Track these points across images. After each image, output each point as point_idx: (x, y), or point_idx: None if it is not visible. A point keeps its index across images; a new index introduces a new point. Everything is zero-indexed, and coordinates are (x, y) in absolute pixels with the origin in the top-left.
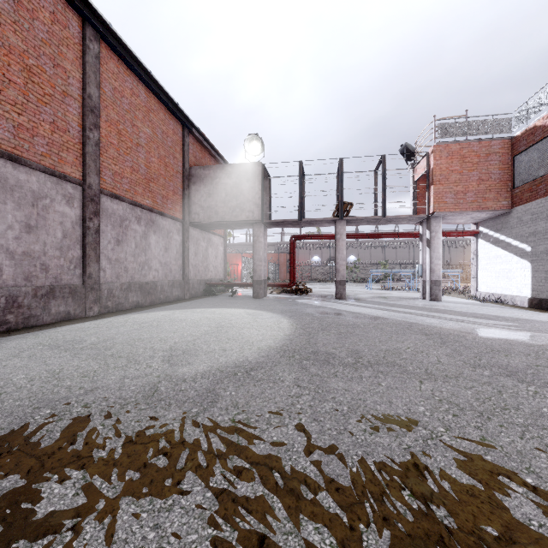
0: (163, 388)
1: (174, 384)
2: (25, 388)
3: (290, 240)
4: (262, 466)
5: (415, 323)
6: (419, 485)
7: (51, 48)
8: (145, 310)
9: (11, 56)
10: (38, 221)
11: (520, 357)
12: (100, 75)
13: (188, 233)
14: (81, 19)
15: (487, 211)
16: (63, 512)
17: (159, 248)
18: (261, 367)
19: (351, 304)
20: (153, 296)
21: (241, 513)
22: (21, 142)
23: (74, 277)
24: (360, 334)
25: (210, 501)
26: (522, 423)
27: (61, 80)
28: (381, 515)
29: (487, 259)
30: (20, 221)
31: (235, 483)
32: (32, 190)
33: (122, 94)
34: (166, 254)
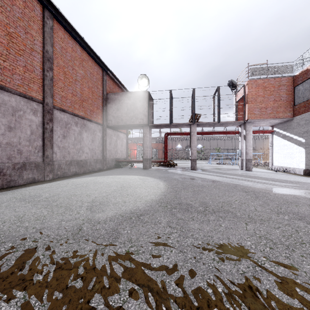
0: (85, 228)
1: (92, 225)
2: None
3: (164, 135)
4: (146, 288)
5: (238, 184)
6: (254, 304)
7: (24, 22)
8: (80, 176)
9: None
10: (15, 124)
11: (305, 207)
12: (53, 39)
13: (105, 131)
14: (42, 6)
15: (279, 119)
16: None
17: (88, 140)
18: (147, 213)
19: (200, 173)
20: (85, 168)
21: None
22: (5, 77)
23: (38, 157)
24: (206, 191)
25: None
26: None
27: (29, 41)
28: None
29: (278, 147)
30: (5, 124)
31: (127, 302)
32: (12, 106)
33: (66, 50)
34: (92, 144)
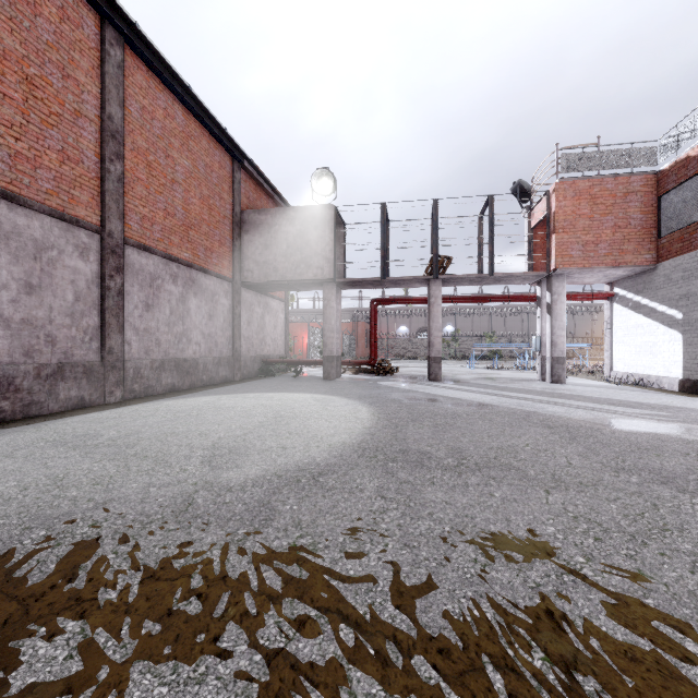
0: (200, 500)
1: (215, 494)
2: (15, 500)
3: (370, 304)
4: (334, 614)
5: (534, 412)
6: (556, 643)
7: (60, 53)
8: (183, 395)
9: (6, 64)
10: (41, 279)
11: (676, 457)
12: (124, 90)
13: (239, 296)
14: (99, 16)
15: (625, 268)
16: (48, 685)
17: (201, 315)
18: (333, 471)
19: (449, 387)
20: (194, 377)
21: (303, 687)
22: (20, 176)
23: (90, 353)
24: (463, 426)
25: (259, 668)
26: (691, 550)
27: (72, 95)
28: (505, 691)
29: (625, 330)
30: (19, 279)
31: (296, 640)
32: (35, 238)
33: (152, 115)
34: (210, 323)
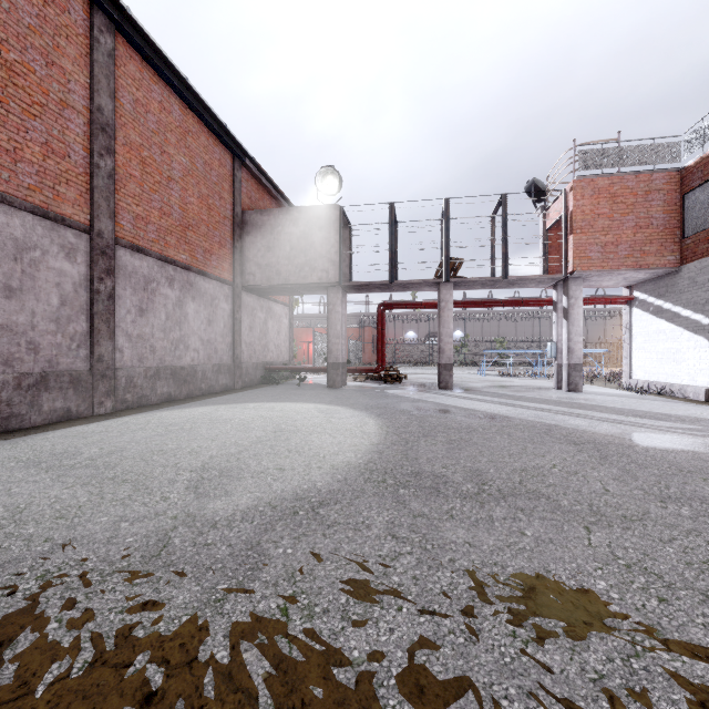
0: (177, 540)
1: (196, 531)
2: None
3: (378, 309)
4: None
5: (555, 425)
6: None
7: (43, 39)
8: (179, 405)
9: None
10: (23, 281)
11: None
12: (115, 81)
13: (240, 300)
14: (88, 1)
15: (647, 270)
16: None
17: (200, 320)
18: (335, 501)
19: (461, 396)
20: (191, 386)
21: None
22: None
23: (78, 361)
24: (480, 443)
25: None
26: None
27: (57, 84)
28: None
29: (645, 336)
30: None
31: None
32: (15, 238)
33: (146, 109)
34: (210, 329)
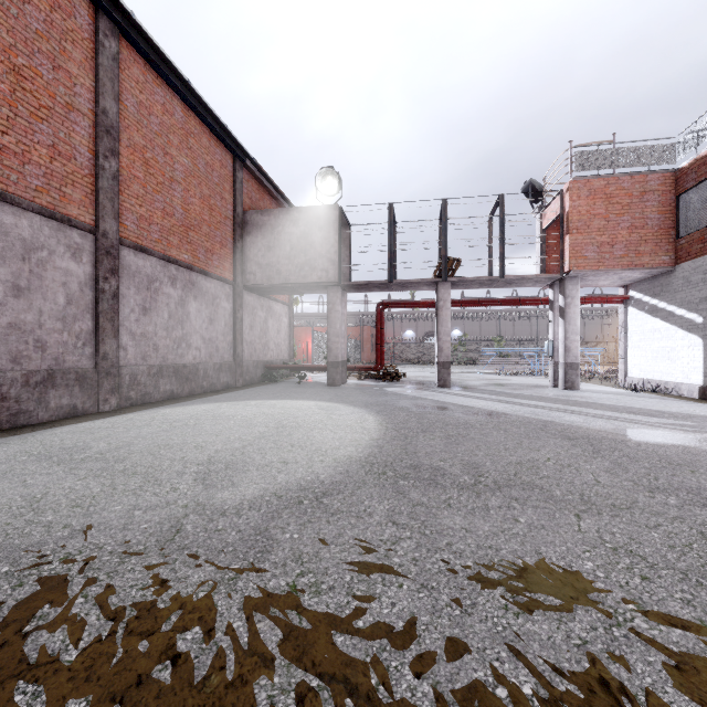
0: (189, 526)
1: (207, 519)
2: None
3: (377, 308)
4: (340, 684)
5: (551, 421)
6: None
7: (50, 43)
8: (182, 402)
9: None
10: (30, 281)
11: None
12: (120, 84)
13: (241, 299)
14: (93, 6)
15: (642, 270)
16: None
17: (202, 319)
18: (338, 491)
19: (459, 394)
20: (193, 384)
21: None
22: (7, 171)
23: (83, 358)
24: (477, 438)
25: None
26: None
27: (64, 87)
28: None
29: (641, 334)
30: (5, 280)
31: None
32: (23, 238)
33: (150, 111)
34: (211, 327)
